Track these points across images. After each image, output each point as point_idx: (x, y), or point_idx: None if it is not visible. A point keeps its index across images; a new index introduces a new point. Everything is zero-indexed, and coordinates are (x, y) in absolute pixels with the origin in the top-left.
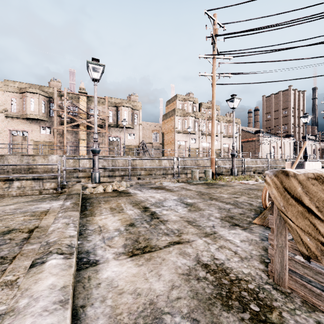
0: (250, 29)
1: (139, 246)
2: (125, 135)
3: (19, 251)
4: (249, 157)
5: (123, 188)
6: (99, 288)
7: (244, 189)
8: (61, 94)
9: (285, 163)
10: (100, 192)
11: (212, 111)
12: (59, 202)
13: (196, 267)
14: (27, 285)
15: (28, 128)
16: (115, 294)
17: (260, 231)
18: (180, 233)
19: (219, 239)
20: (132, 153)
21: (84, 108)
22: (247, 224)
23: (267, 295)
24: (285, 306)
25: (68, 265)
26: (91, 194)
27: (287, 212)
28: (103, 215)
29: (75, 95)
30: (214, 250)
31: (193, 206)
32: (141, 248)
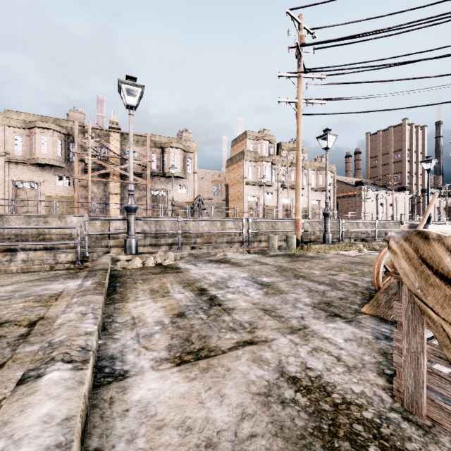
0: (351, 36)
1: (192, 348)
2: (174, 188)
3: (11, 356)
4: (348, 219)
5: (170, 261)
6: (126, 418)
7: (344, 262)
8: (84, 130)
9: (398, 227)
10: (138, 267)
11: (297, 152)
12: (77, 282)
13: (278, 381)
14: (7, 416)
15: (38, 178)
16: (151, 429)
17: (373, 324)
18: (253, 327)
19: (313, 337)
20: (184, 213)
21: (117, 150)
22: (353, 314)
23: (394, 431)
24: (426, 449)
25: (77, 380)
26: (124, 269)
27: (427, 297)
28: (139, 301)
29: (104, 131)
30: (306, 354)
31: (271, 288)
32: (194, 352)
